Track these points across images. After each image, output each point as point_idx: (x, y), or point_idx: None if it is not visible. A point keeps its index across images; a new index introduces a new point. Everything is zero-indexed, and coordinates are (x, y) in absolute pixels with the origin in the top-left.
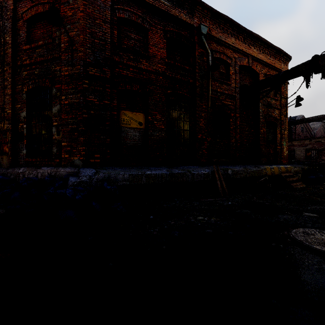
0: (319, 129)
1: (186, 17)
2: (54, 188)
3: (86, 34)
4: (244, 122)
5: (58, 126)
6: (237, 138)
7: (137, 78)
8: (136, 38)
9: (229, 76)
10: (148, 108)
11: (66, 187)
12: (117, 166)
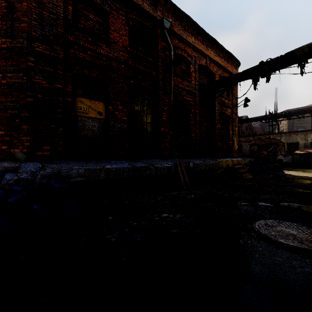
0: (258, 128)
1: (149, 7)
2: None
3: (31, 2)
4: (202, 118)
5: None
6: (197, 133)
7: (96, 63)
8: (95, 19)
9: (190, 74)
10: (109, 98)
11: None
12: (71, 160)
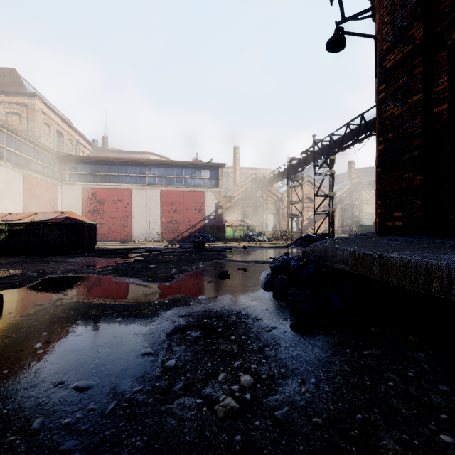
0: None
1: None
2: None
3: (382, 5)
4: None
5: None
6: None
7: None
8: None
9: None
10: None
11: None
12: (435, 237)
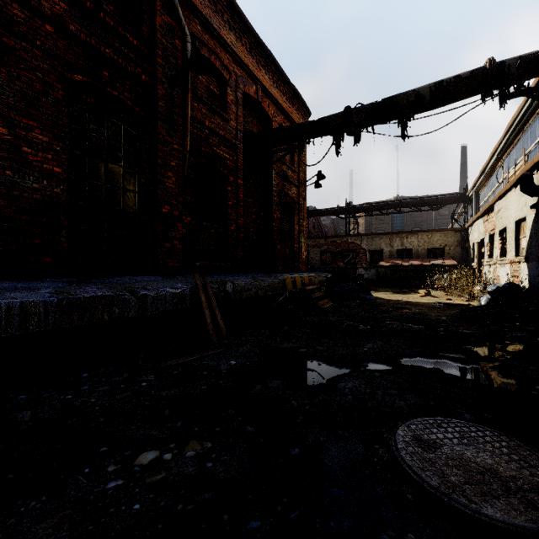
0: (330, 227)
1: None
2: None
3: None
4: (250, 198)
5: None
6: (240, 224)
7: None
8: None
9: (227, 105)
10: None
11: None
12: None
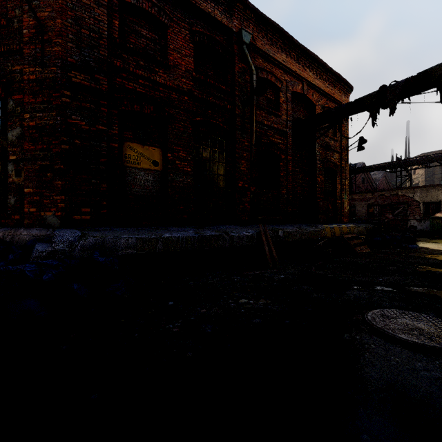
0: (381, 180)
1: (221, 15)
2: (5, 262)
3: (67, 18)
4: (297, 168)
5: (18, 162)
6: (289, 188)
7: (151, 95)
8: (149, 36)
9: (279, 105)
10: (167, 142)
11: (29, 260)
12: (118, 226)
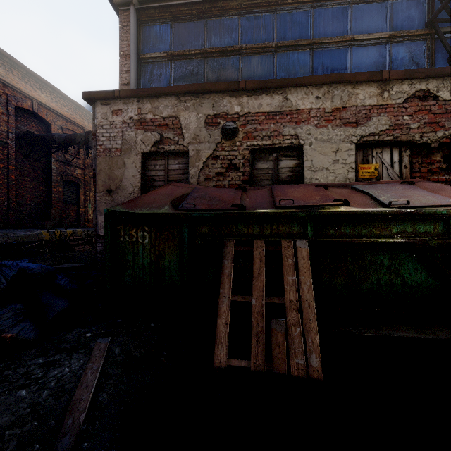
0: None
1: None
2: None
3: None
4: (28, 177)
5: None
6: (12, 196)
7: None
8: None
9: None
10: None
11: None
12: None
